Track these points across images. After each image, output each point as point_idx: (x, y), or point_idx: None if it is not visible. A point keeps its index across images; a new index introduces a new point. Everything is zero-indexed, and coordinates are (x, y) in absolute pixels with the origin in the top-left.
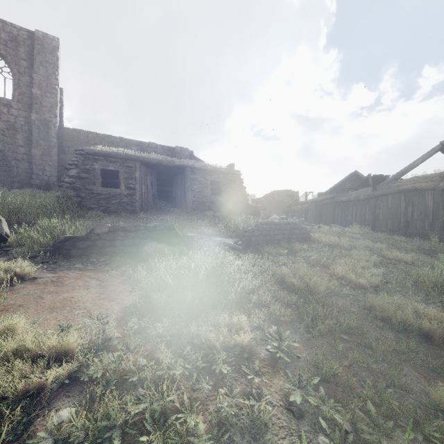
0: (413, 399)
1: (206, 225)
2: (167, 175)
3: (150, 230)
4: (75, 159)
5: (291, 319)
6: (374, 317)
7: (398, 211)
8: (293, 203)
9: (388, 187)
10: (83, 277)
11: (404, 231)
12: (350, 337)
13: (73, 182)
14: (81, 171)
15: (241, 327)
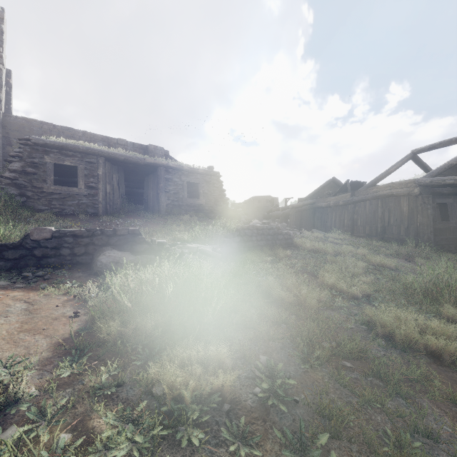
0: (446, 453)
1: (181, 230)
2: (137, 174)
3: (109, 235)
4: (18, 150)
5: (282, 344)
6: (374, 334)
7: (375, 217)
8: (274, 209)
9: (366, 193)
10: (4, 299)
11: (381, 236)
12: (353, 363)
13: (15, 177)
14: (27, 165)
15: (220, 362)
